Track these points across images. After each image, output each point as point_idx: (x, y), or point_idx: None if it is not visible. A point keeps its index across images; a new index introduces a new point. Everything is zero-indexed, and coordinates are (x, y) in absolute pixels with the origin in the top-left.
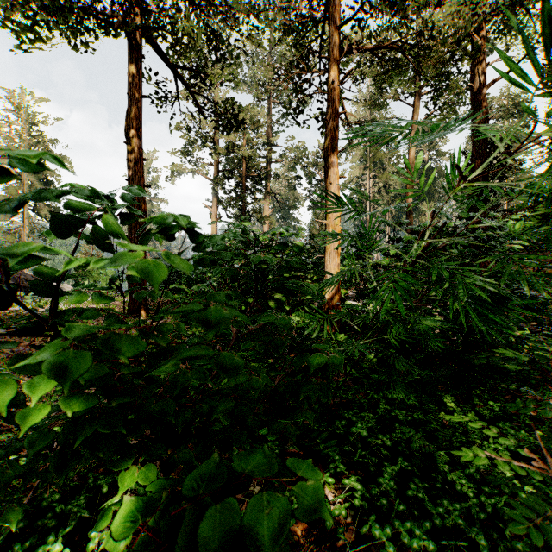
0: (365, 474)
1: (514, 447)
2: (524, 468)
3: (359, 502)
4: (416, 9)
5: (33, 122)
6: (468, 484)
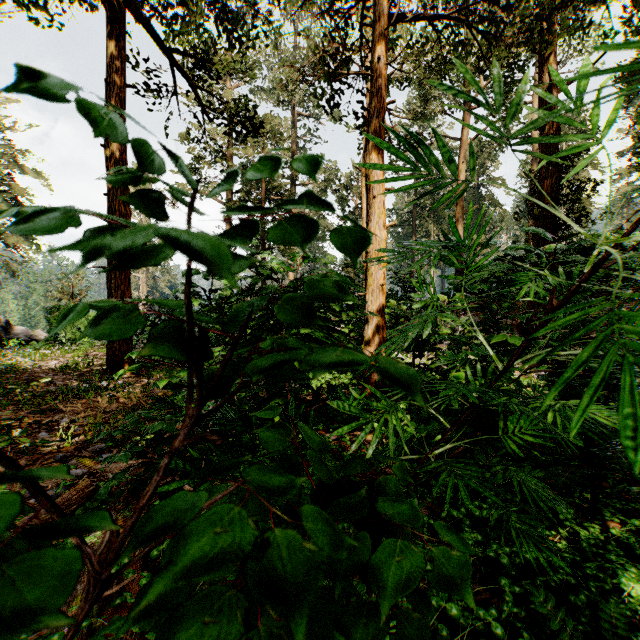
0: None
1: None
2: None
3: None
4: None
5: None
6: None
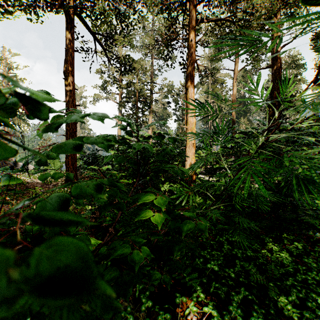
0: (217, 299)
1: (318, 277)
2: None
3: None
4: None
5: (10, 67)
6: (292, 309)
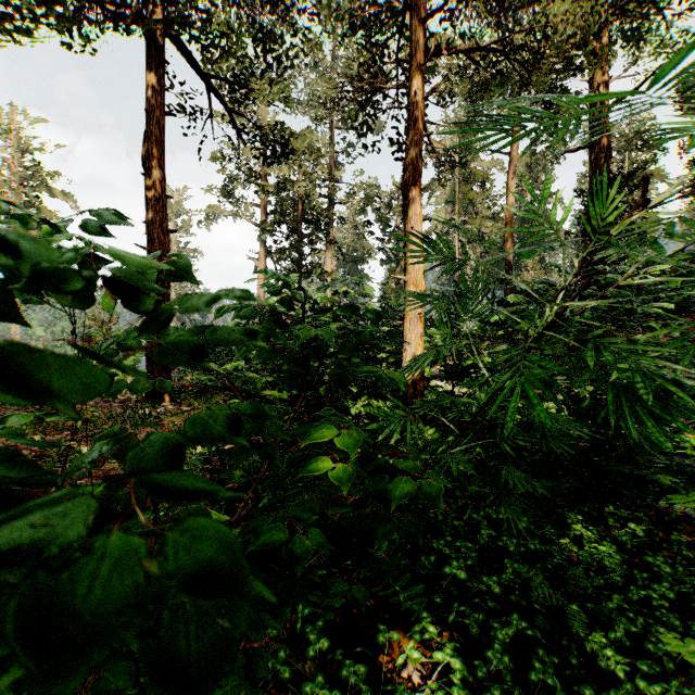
0: (464, 637)
1: (673, 594)
2: (692, 628)
3: (459, 691)
4: (522, 0)
5: (26, 148)
6: (616, 656)
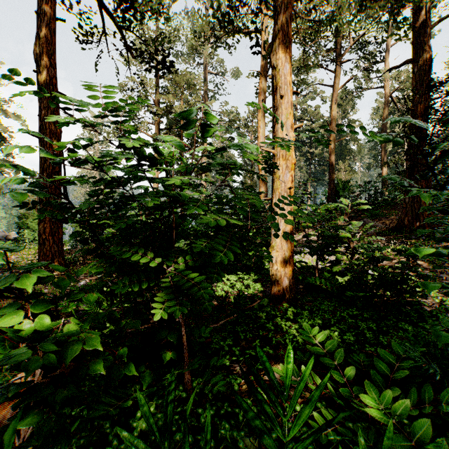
0: None
1: None
2: None
3: None
4: None
5: None
6: None
